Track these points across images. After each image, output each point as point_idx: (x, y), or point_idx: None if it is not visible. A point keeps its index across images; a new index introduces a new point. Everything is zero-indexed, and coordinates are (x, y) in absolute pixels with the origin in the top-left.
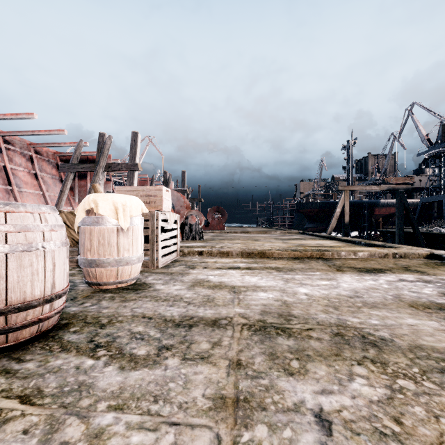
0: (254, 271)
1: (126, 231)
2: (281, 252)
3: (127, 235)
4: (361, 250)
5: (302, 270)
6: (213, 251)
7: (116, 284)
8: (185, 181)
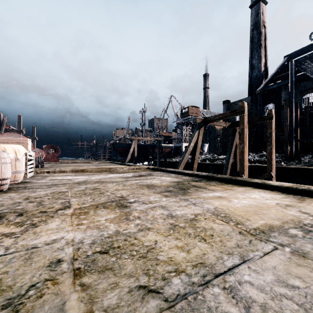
0: (77, 176)
1: (19, 160)
2: (92, 169)
3: (19, 161)
4: (125, 167)
5: (98, 174)
6: (56, 170)
7: (14, 181)
8: (21, 124)
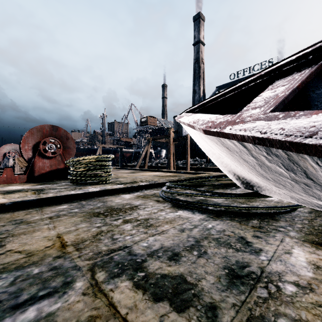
0: None
1: None
2: None
3: None
4: None
5: None
6: None
7: None
8: None
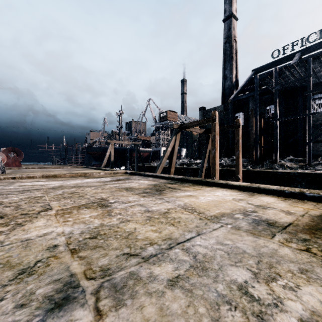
0: (50, 181)
1: None
2: (65, 174)
3: None
4: (102, 172)
5: (73, 179)
6: (23, 176)
7: None
8: None
